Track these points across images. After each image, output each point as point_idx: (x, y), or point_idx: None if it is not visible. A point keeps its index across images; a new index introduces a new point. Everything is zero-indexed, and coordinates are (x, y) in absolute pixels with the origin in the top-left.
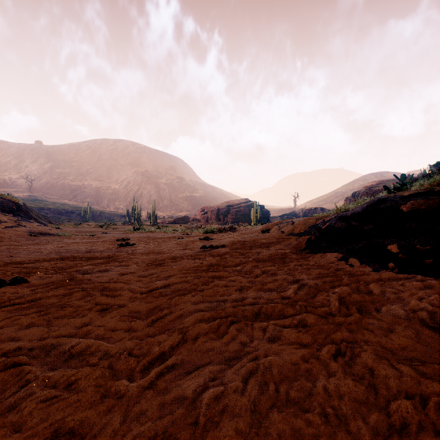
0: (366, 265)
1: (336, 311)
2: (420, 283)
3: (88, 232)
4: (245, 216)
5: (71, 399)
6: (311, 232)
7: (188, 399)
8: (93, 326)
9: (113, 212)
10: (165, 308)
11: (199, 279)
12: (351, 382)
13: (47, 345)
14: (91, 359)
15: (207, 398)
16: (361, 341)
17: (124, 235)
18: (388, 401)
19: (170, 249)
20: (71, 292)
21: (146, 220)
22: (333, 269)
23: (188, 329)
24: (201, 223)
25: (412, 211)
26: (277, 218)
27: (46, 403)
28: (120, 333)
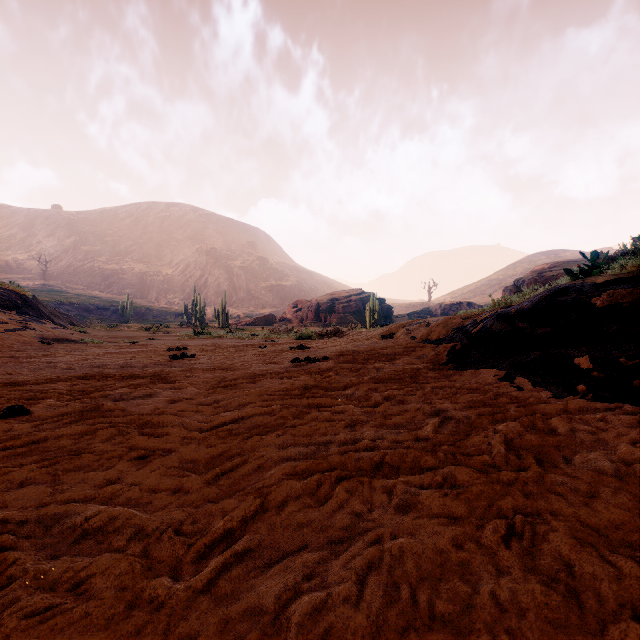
0: (541, 387)
1: (502, 462)
2: (631, 417)
3: (127, 338)
4: (356, 314)
5: (77, 612)
6: (456, 338)
7: (268, 614)
8: (123, 485)
9: (165, 308)
10: (236, 455)
11: (288, 409)
12: (538, 587)
13: (47, 516)
14: (116, 539)
15: (300, 613)
16: (547, 513)
17: (179, 342)
18: (602, 622)
19: (247, 363)
20: (93, 429)
21: (212, 320)
22: (492, 393)
23: (270, 490)
24: (293, 325)
25: (611, 306)
26: (404, 317)
27: (34, 620)
28: (164, 495)
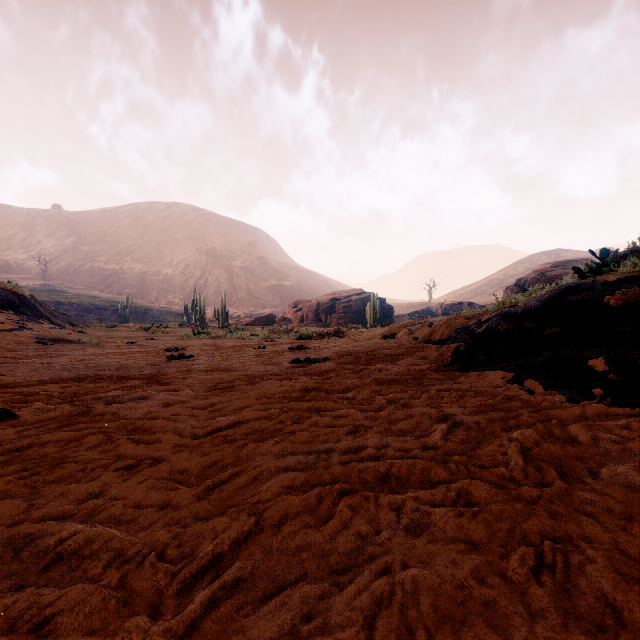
0: (554, 390)
1: (521, 475)
2: None
3: (126, 338)
4: (357, 314)
5: None
6: (460, 338)
7: None
8: (106, 499)
9: (165, 308)
10: (230, 464)
11: (287, 413)
12: None
13: (19, 536)
14: (91, 566)
15: None
16: (580, 538)
17: (178, 342)
18: None
19: (245, 363)
20: (81, 435)
21: (212, 320)
22: (502, 397)
23: (265, 507)
24: (293, 325)
25: (626, 305)
26: (404, 317)
27: None
28: (150, 512)
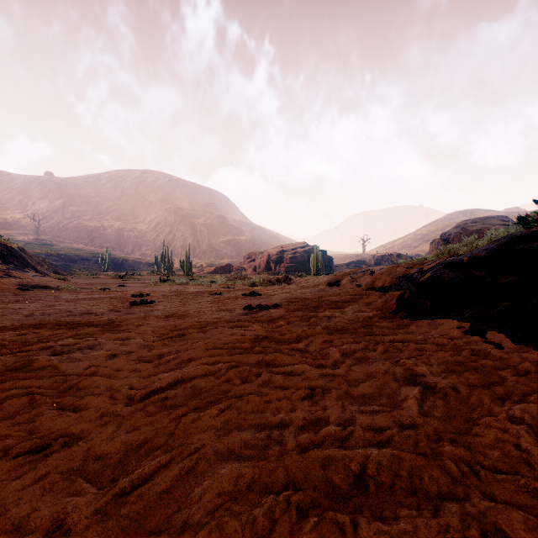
0: (526, 345)
1: None
2: None
3: (101, 285)
4: (302, 264)
5: None
6: (404, 286)
7: None
8: None
9: (139, 259)
10: (161, 445)
11: (235, 369)
12: None
13: None
14: None
15: None
16: None
17: (145, 288)
18: None
19: (201, 309)
20: (3, 397)
21: (179, 269)
22: (469, 352)
23: None
24: (248, 273)
25: None
26: (342, 266)
27: None
28: None
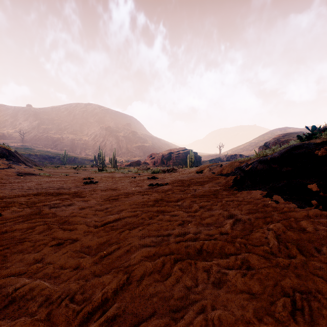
0: (289, 201)
1: (277, 251)
2: None
3: (63, 173)
4: (182, 160)
5: None
6: (237, 173)
7: None
8: (44, 263)
9: (84, 157)
10: (114, 242)
11: (146, 213)
12: None
13: None
14: (31, 306)
15: None
16: (316, 291)
17: (90, 175)
18: None
19: (124, 186)
20: (34, 225)
21: (108, 163)
22: (261, 205)
23: (133, 269)
24: (150, 166)
25: None
26: (207, 162)
27: None
28: (68, 271)
